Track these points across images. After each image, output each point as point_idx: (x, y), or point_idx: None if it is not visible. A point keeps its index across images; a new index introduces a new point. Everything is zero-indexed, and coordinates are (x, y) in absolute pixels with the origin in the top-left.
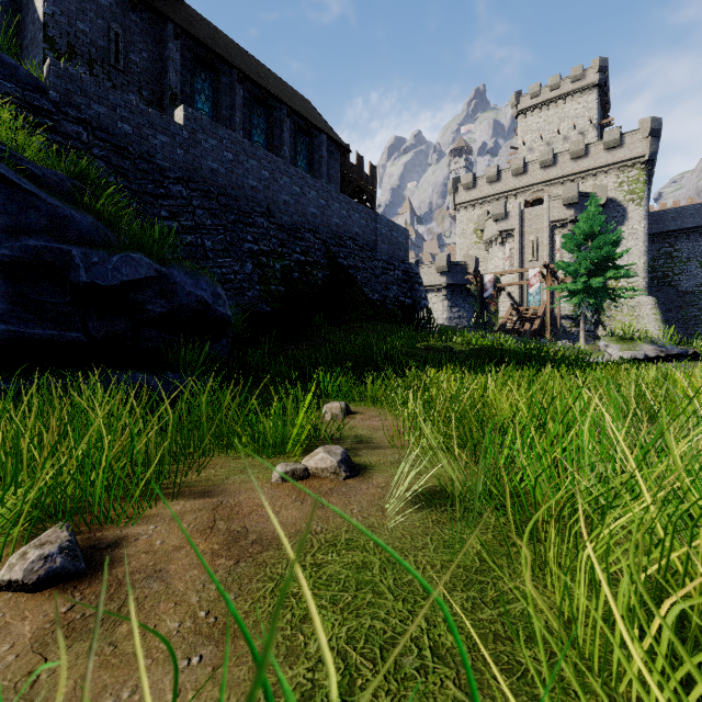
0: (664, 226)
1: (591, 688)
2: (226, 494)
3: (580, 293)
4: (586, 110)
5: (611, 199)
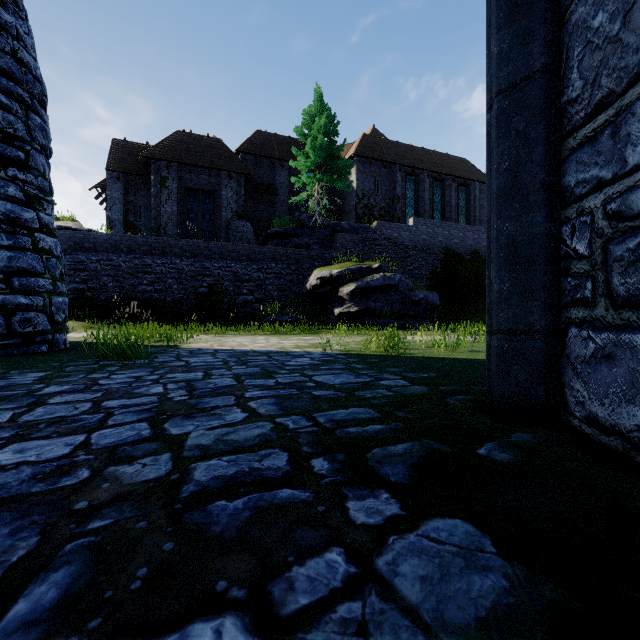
0: None
1: None
2: None
3: None
4: None
5: None
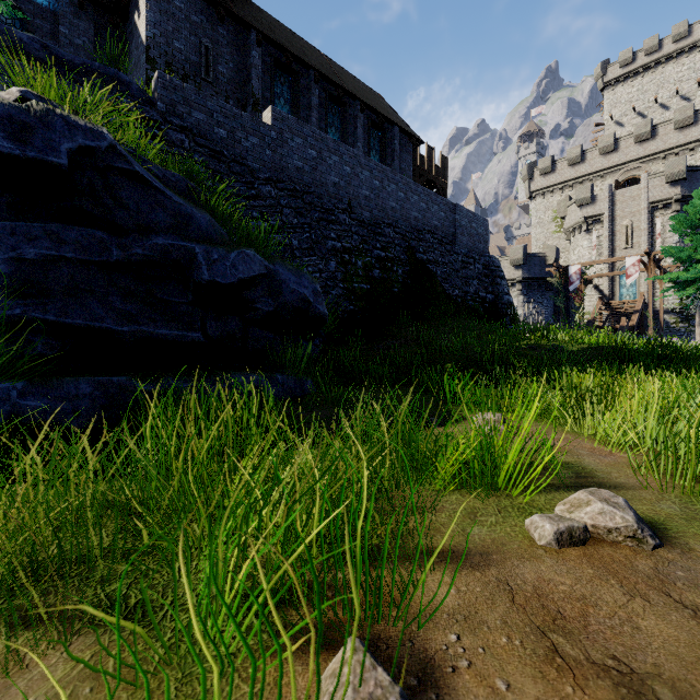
0: None
1: None
2: (496, 565)
3: (696, 282)
4: (692, 71)
5: None
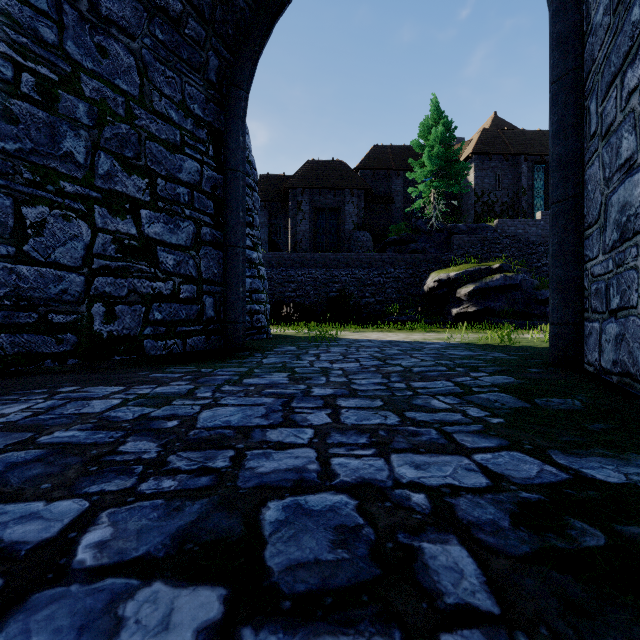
0: None
1: None
2: None
3: None
4: None
5: None
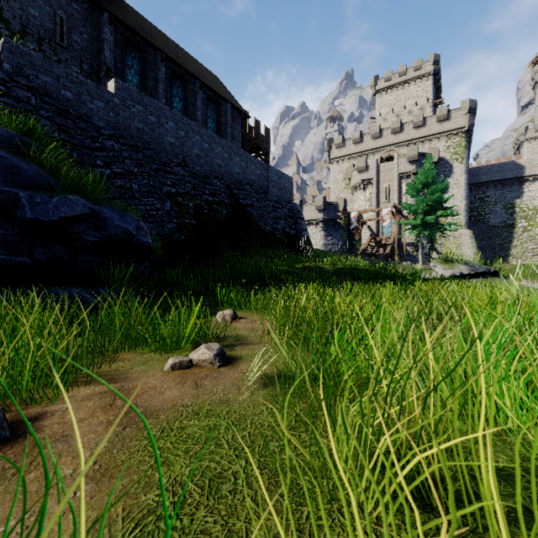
0: (478, 178)
1: (334, 496)
2: (128, 380)
3: (419, 227)
4: (424, 92)
5: (442, 158)
